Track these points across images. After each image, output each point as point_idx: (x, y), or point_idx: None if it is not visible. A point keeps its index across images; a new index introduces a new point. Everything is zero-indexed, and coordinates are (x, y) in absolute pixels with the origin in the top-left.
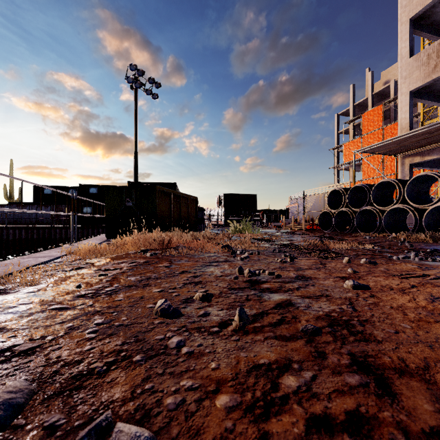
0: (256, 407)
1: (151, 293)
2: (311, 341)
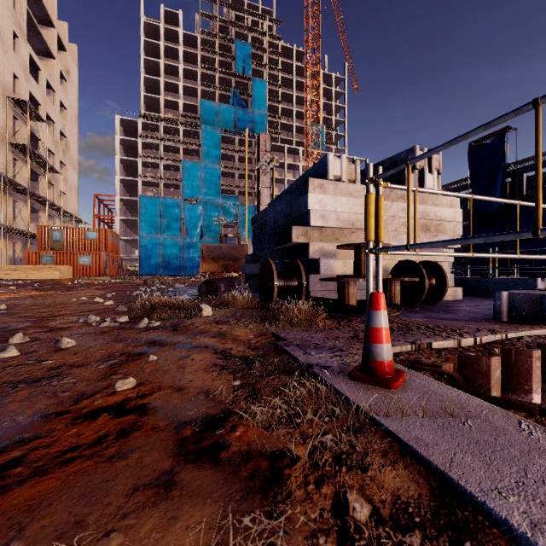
0: (66, 328)
1: (61, 358)
2: (1, 336)
